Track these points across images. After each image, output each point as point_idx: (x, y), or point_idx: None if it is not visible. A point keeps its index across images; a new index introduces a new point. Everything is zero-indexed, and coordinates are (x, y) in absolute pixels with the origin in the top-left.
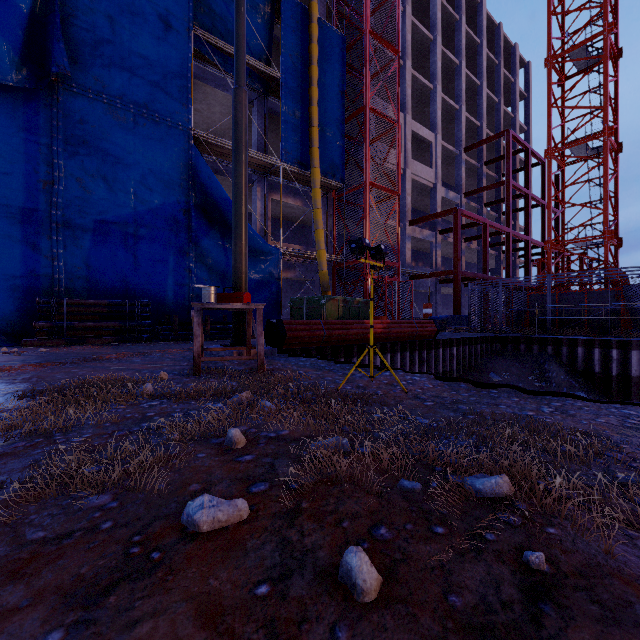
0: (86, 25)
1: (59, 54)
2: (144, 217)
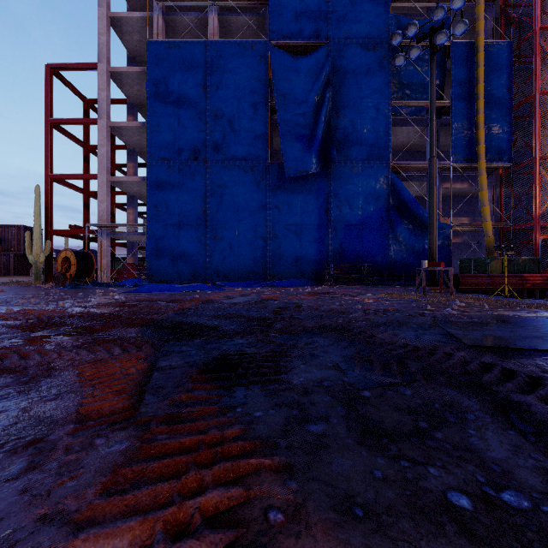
0: (341, 130)
1: (333, 152)
2: (366, 219)
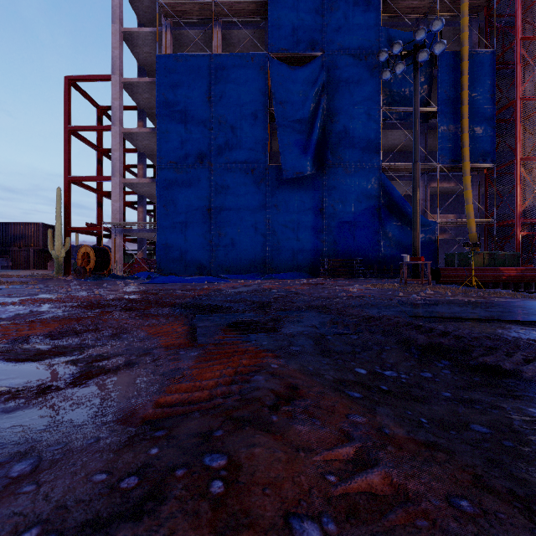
0: (334, 135)
1: (327, 155)
2: (358, 217)
